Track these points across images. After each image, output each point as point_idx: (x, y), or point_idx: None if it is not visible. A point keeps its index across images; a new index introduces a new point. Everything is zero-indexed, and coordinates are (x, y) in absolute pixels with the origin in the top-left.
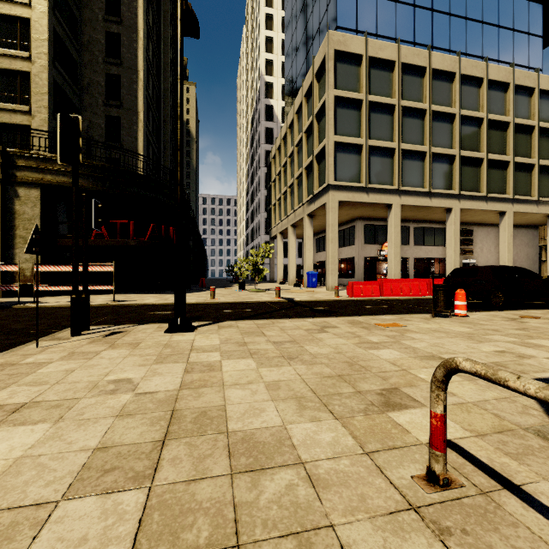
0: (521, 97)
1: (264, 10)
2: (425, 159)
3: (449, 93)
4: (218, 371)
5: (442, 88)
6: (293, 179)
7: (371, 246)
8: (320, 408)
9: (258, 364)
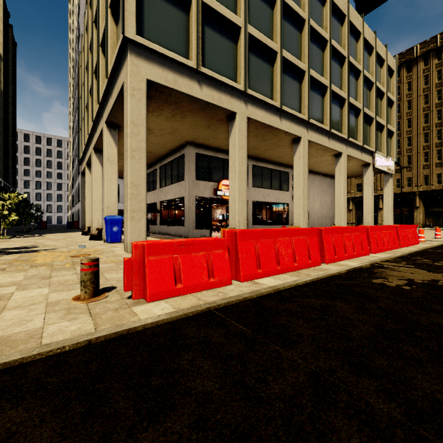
0: (351, 38)
1: None
2: (274, 63)
3: None
4: None
5: None
6: (92, 73)
7: (205, 183)
8: None
9: None
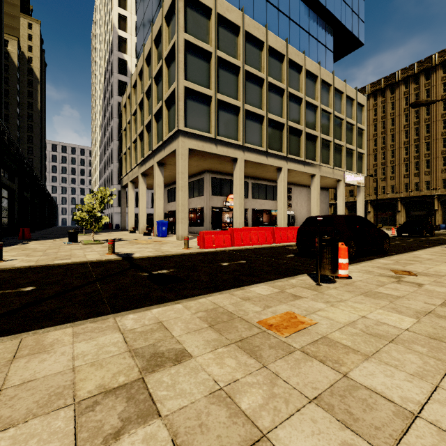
0: (324, 89)
1: None
2: (263, 122)
3: (280, 71)
4: None
5: (275, 65)
6: (143, 126)
7: (217, 197)
8: None
9: None
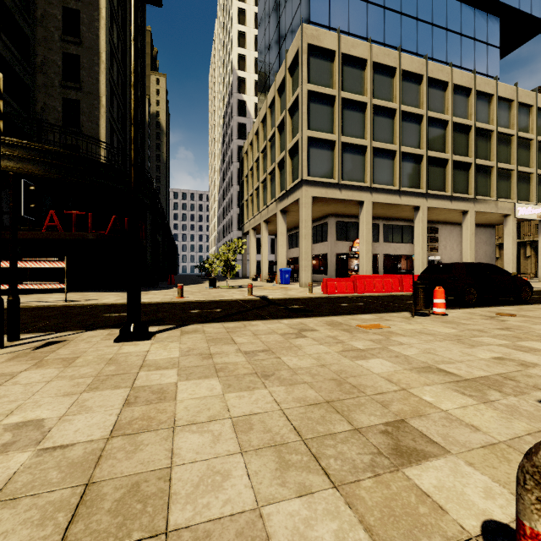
0: (481, 102)
1: (237, 4)
2: (394, 157)
3: (417, 95)
4: (170, 401)
5: (410, 90)
6: (266, 174)
7: (342, 243)
8: (309, 466)
9: (225, 386)
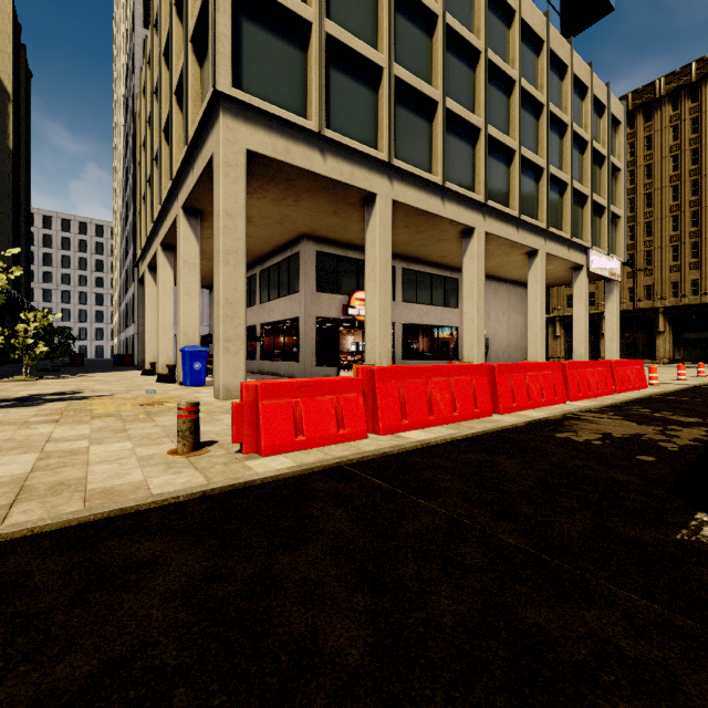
0: (553, 74)
1: None
2: (434, 118)
3: (470, 12)
4: None
5: None
6: (160, 132)
7: (329, 297)
8: None
9: None
